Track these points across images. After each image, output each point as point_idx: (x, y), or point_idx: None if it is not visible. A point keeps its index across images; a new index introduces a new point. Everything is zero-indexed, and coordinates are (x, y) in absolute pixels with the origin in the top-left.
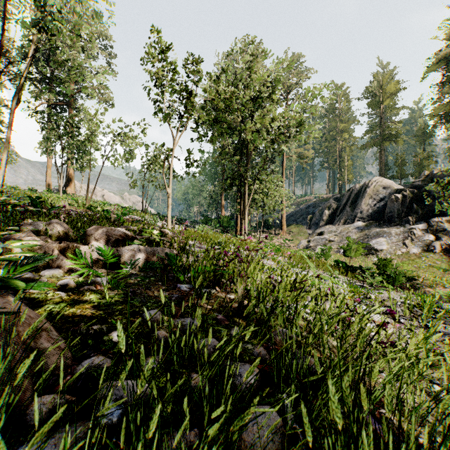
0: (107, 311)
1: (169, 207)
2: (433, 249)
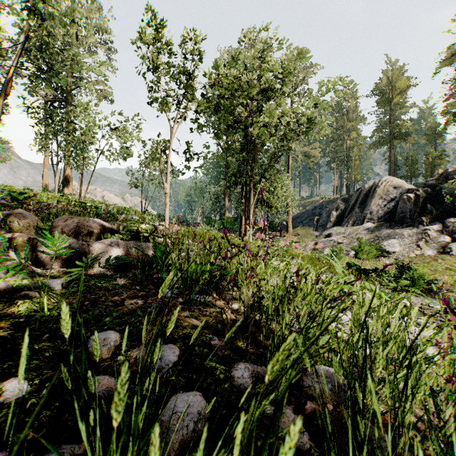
0: (31, 334)
1: (166, 203)
2: (449, 251)
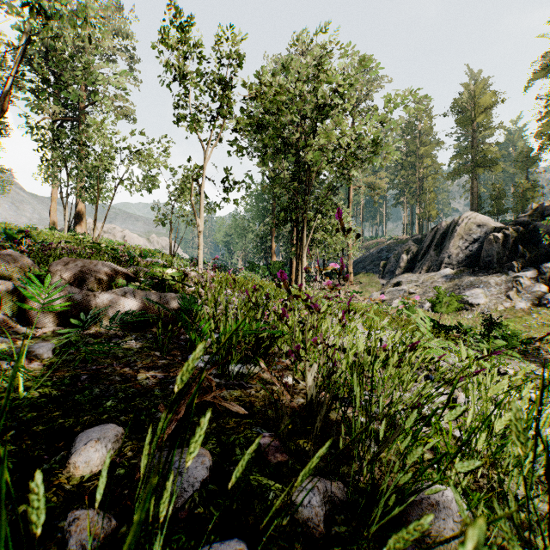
0: None
1: (200, 244)
2: (546, 304)
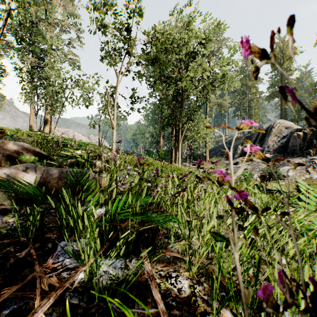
0: None
1: (113, 137)
2: None
